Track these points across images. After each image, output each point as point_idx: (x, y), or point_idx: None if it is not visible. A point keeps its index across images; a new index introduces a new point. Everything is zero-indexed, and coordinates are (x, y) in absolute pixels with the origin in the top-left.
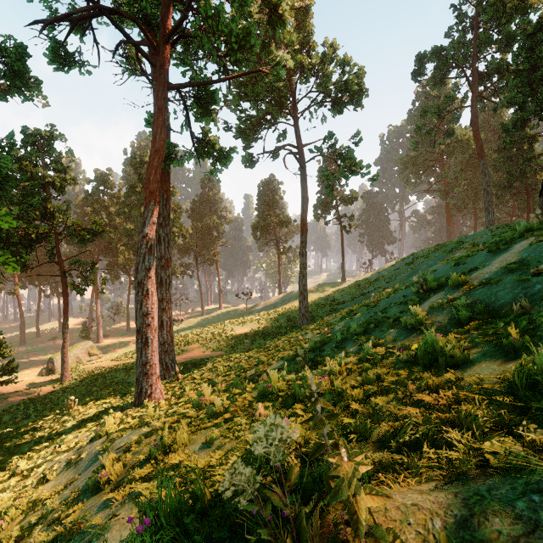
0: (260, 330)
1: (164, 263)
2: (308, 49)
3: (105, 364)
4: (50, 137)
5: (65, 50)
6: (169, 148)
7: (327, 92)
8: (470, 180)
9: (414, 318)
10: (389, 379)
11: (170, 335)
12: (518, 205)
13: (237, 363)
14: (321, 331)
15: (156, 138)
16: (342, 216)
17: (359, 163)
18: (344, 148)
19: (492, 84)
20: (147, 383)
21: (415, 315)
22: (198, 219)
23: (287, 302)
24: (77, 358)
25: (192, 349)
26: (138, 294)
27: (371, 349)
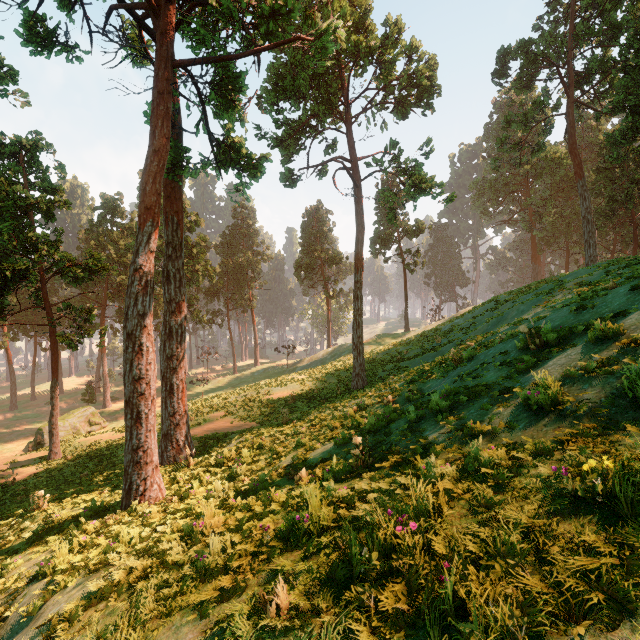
0: (303, 394)
1: (174, 308)
2: (364, 32)
3: (108, 436)
4: (33, 146)
5: (44, 26)
6: (178, 152)
7: (389, 90)
8: (561, 208)
9: (543, 393)
10: (574, 565)
11: (183, 403)
12: (621, 239)
13: (269, 444)
14: (383, 399)
15: (155, 134)
16: (405, 252)
17: (430, 180)
18: (410, 161)
19: (593, 86)
20: (139, 476)
21: (542, 387)
22: (230, 256)
23: (337, 357)
24: (74, 428)
25: (216, 419)
26: (127, 351)
27: (481, 450)
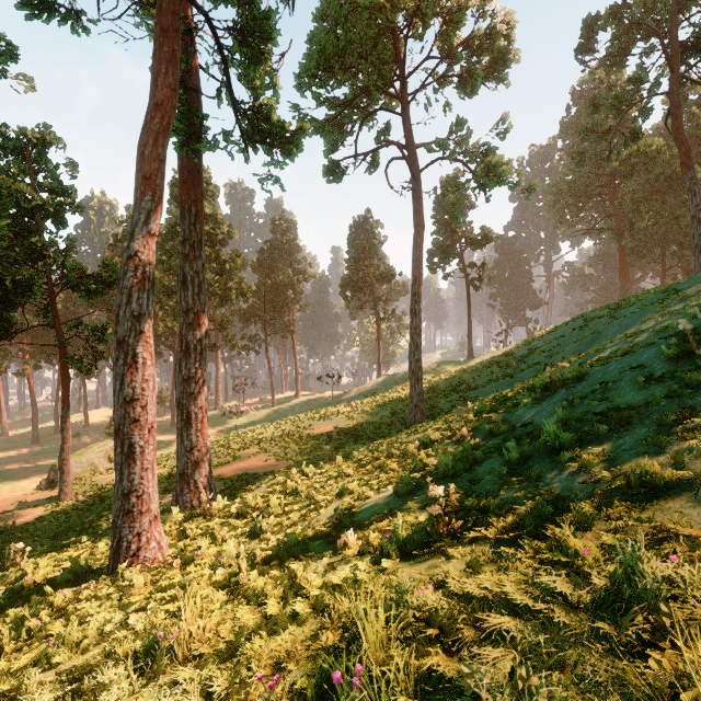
0: (349, 428)
1: (192, 319)
2: None
3: None
4: (41, 140)
5: None
6: (193, 119)
7: (455, 57)
8: (656, 213)
9: None
10: None
11: (203, 436)
12: None
13: (305, 489)
14: (454, 433)
15: (157, 83)
16: (469, 266)
17: (506, 164)
18: (480, 145)
19: None
20: (130, 529)
21: None
22: (268, 274)
23: (389, 388)
24: (92, 465)
25: (248, 456)
26: (118, 363)
27: None
